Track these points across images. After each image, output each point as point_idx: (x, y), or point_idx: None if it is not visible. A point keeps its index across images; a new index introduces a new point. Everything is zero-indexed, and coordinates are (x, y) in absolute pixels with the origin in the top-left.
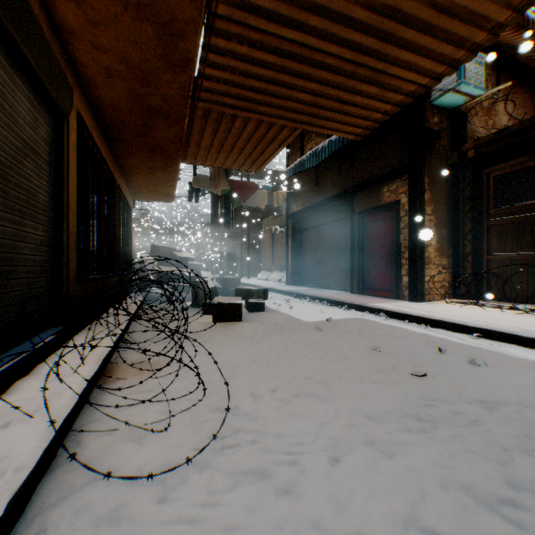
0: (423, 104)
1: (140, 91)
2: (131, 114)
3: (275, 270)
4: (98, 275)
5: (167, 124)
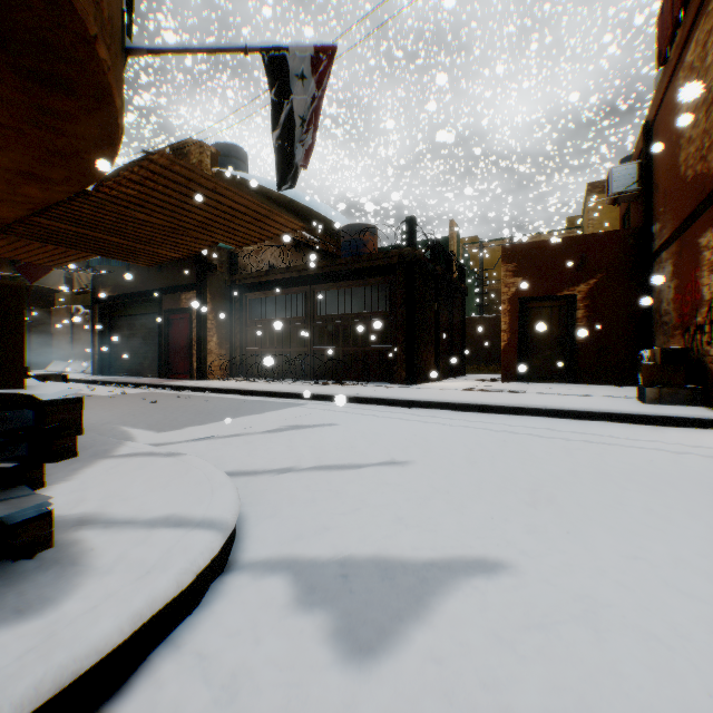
0: None
1: None
2: None
3: (78, 359)
4: None
5: None
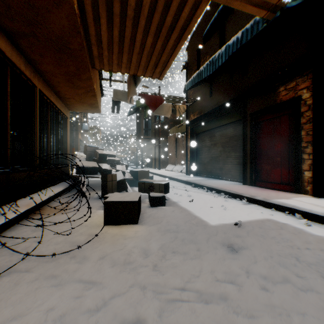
0: None
1: None
2: None
3: (178, 164)
4: None
5: None
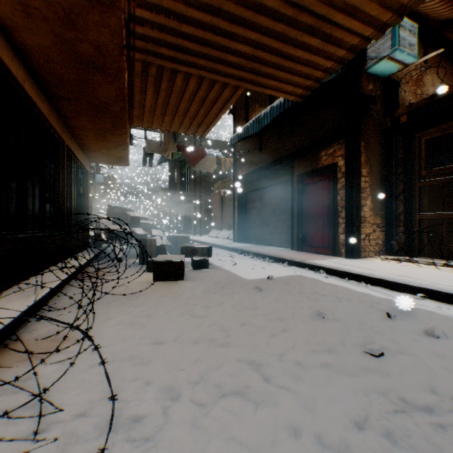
0: (359, 72)
1: (68, 36)
2: (66, 67)
3: (224, 228)
4: (34, 234)
5: (106, 79)
